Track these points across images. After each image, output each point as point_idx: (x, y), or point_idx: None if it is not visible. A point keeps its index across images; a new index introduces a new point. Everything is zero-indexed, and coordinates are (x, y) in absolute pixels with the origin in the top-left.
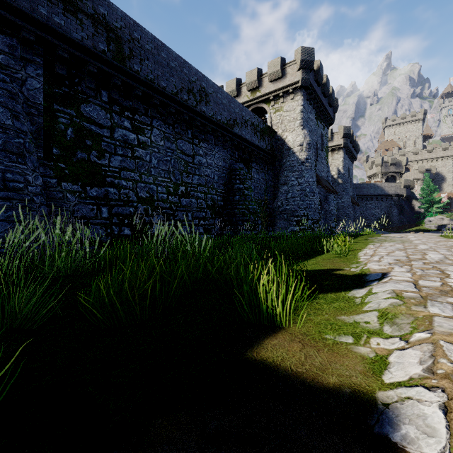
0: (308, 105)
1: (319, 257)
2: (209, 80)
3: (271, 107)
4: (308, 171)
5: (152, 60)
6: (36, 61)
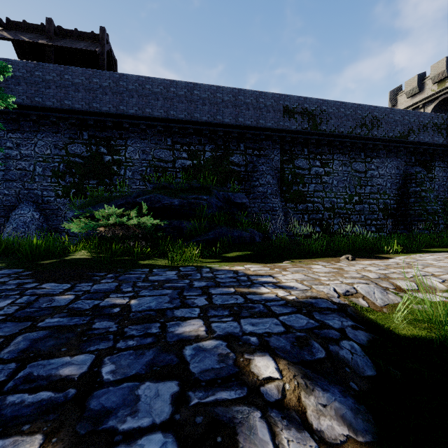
0: None
1: None
2: (381, 107)
3: None
4: None
5: (334, 118)
6: (277, 147)
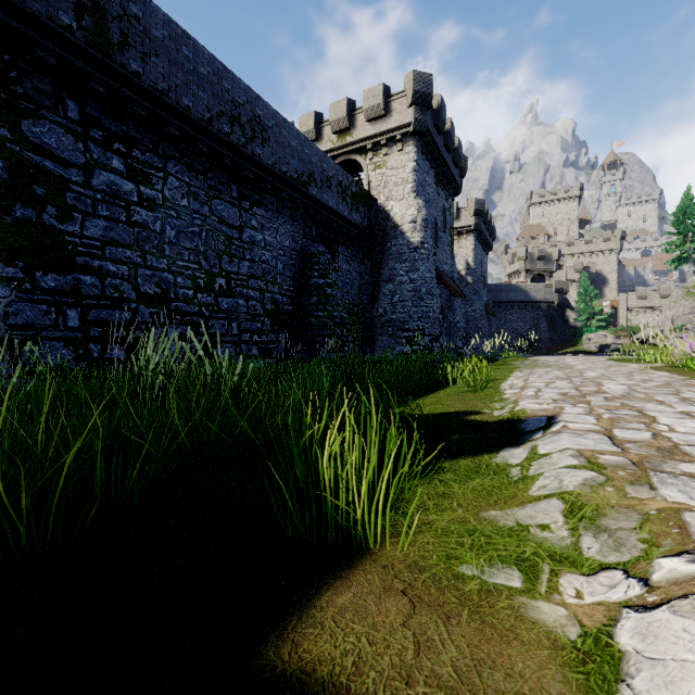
0: (425, 161)
1: (442, 392)
2: (268, 105)
3: (369, 162)
4: (424, 262)
5: (165, 58)
6: None
